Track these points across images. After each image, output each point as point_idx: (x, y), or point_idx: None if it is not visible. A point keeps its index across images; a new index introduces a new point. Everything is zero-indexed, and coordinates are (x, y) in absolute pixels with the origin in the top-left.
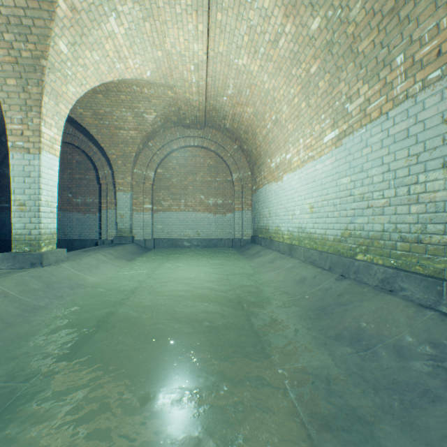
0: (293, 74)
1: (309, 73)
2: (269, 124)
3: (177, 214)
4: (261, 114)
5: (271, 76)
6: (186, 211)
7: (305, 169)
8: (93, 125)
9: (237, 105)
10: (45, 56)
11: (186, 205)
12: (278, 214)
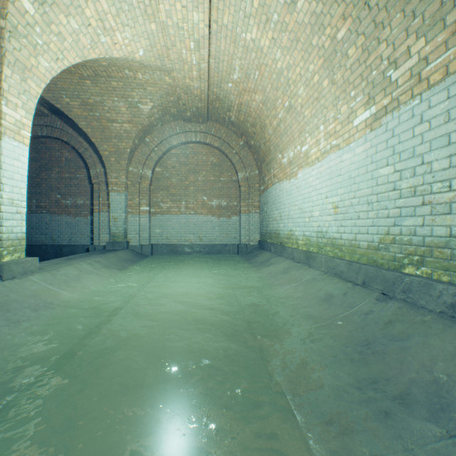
0: (314, 44)
1: (335, 40)
2: (281, 113)
3: (177, 217)
4: (272, 102)
5: (285, 51)
6: (187, 214)
7: (327, 161)
8: (82, 117)
9: (244, 93)
10: (2, 14)
11: (187, 207)
12: (291, 216)
